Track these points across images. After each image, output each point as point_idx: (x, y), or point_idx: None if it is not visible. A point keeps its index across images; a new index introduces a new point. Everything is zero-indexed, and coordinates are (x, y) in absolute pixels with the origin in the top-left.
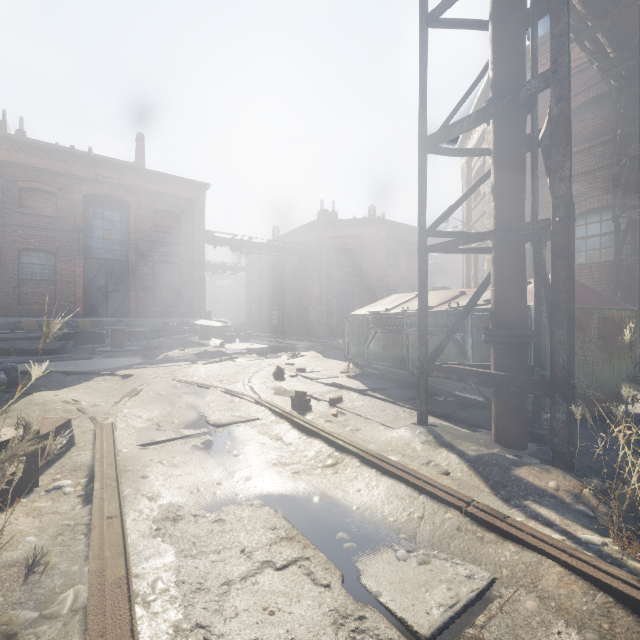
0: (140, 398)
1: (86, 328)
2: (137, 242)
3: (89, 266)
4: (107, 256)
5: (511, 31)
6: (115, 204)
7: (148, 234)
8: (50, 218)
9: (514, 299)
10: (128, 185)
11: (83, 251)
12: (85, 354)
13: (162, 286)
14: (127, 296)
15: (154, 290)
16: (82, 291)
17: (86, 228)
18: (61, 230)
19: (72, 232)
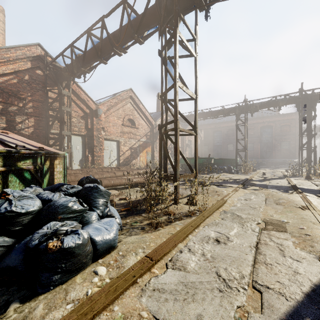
0: (265, 170)
1: (260, 161)
2: (275, 136)
3: (261, 145)
4: (266, 142)
5: (307, 123)
6: (268, 127)
7: (278, 133)
8: (252, 135)
9: (307, 156)
10: (272, 121)
11: (260, 141)
12: (260, 167)
13: (283, 149)
14: (272, 152)
15: (280, 150)
16: (259, 152)
17: (260, 135)
18: (254, 137)
19: (257, 137)
